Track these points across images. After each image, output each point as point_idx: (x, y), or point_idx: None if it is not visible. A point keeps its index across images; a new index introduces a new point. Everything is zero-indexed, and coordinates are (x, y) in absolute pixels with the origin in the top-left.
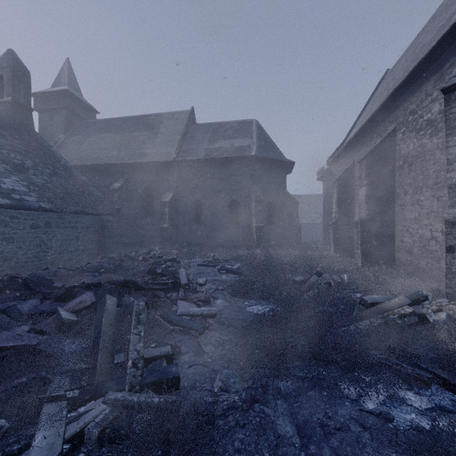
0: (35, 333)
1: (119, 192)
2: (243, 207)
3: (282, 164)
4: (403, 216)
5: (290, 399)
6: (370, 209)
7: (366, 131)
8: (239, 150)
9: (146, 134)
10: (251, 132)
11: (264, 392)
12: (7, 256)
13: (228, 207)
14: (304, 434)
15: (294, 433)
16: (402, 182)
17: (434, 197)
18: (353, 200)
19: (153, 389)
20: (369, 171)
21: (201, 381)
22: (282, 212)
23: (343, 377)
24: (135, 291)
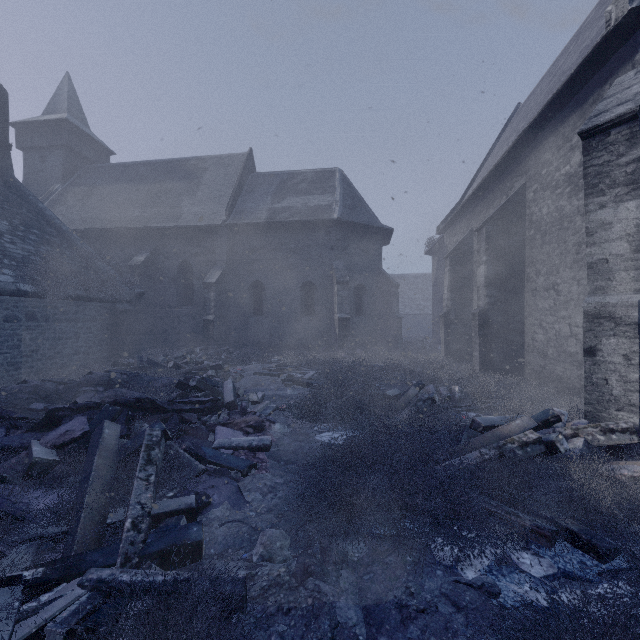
0: None
1: (142, 269)
2: (321, 292)
3: (376, 231)
4: (535, 305)
5: (360, 568)
6: (492, 295)
7: (488, 188)
8: (316, 211)
9: (183, 186)
10: (333, 187)
11: (324, 559)
12: None
13: (300, 291)
14: (373, 620)
15: (359, 620)
16: (533, 258)
17: (574, 280)
18: (471, 283)
19: (161, 561)
20: (490, 243)
21: (235, 546)
22: (376, 299)
23: (436, 535)
24: (152, 414)
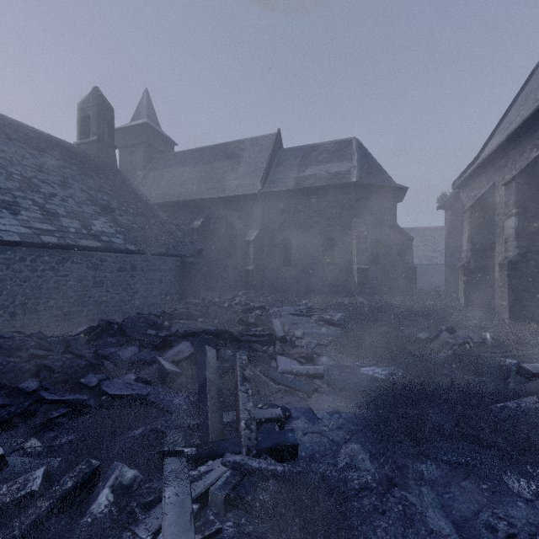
0: (142, 382)
1: (199, 231)
2: (341, 245)
3: (391, 190)
4: None
5: (437, 487)
6: (523, 246)
7: (514, 142)
8: (336, 177)
9: (227, 164)
10: (351, 154)
11: (402, 474)
12: (98, 300)
13: (322, 246)
14: (466, 534)
15: (452, 531)
16: None
17: None
18: (493, 234)
19: (270, 455)
20: (521, 195)
21: (321, 452)
22: (391, 251)
23: (509, 469)
24: (230, 343)
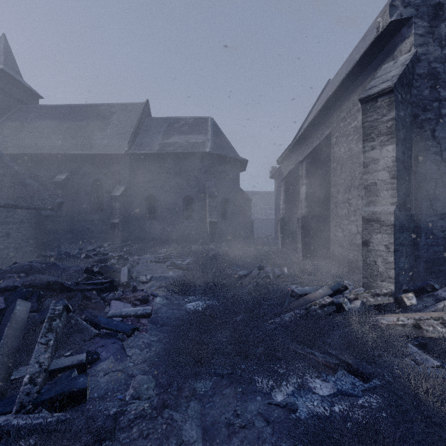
0: None
1: (63, 185)
2: (197, 203)
3: (236, 161)
4: (336, 213)
5: (204, 399)
6: (310, 206)
7: (308, 134)
8: (194, 146)
9: (96, 124)
10: (207, 129)
11: (179, 395)
12: None
13: (183, 203)
14: (208, 437)
15: (198, 437)
16: (335, 182)
17: (359, 196)
18: (298, 198)
19: (51, 406)
20: (308, 171)
21: (114, 390)
22: (236, 208)
23: (259, 371)
24: (61, 293)
